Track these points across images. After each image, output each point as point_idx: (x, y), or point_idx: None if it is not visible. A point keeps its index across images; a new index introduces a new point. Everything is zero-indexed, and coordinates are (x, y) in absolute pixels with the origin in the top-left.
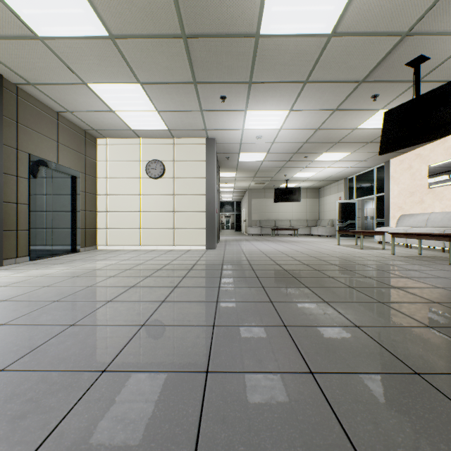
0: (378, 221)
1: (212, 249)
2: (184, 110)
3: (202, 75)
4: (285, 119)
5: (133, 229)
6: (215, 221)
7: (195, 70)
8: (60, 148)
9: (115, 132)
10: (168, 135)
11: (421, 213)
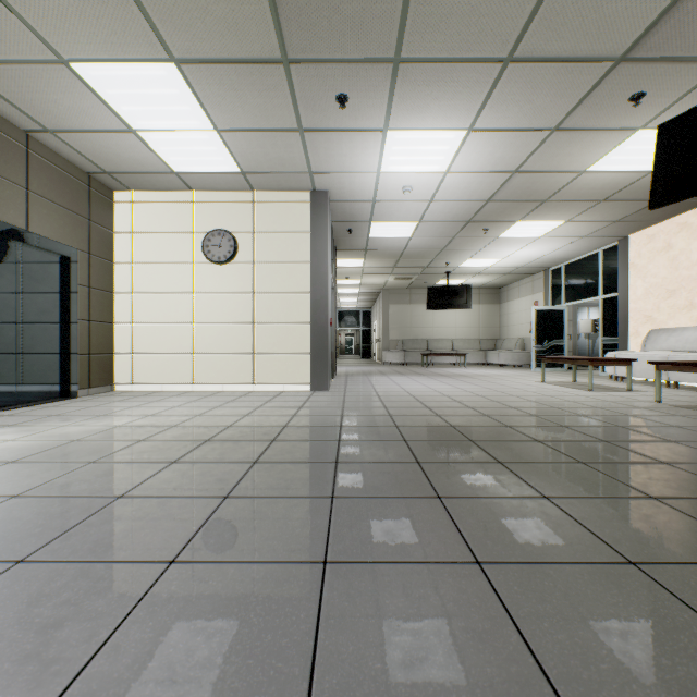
0: (607, 341)
1: (322, 391)
2: (269, 128)
3: (299, 39)
4: (457, 150)
5: (180, 355)
6: (329, 341)
7: (284, 28)
8: (32, 201)
9: (145, 177)
10: (242, 185)
11: (692, 326)
